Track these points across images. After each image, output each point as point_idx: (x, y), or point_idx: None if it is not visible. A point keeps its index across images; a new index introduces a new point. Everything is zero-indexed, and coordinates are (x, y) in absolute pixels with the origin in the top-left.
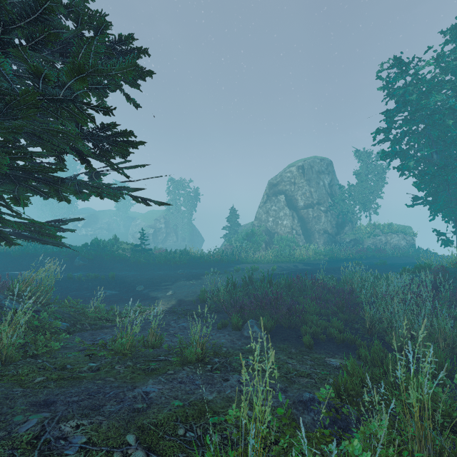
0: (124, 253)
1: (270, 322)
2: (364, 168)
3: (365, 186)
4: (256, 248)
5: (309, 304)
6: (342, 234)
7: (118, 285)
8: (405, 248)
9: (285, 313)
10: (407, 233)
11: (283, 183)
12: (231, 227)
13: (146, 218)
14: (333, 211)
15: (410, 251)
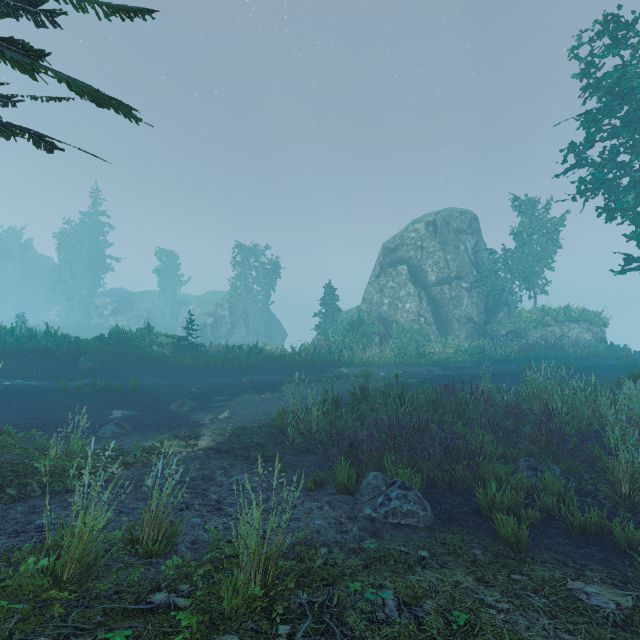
0: (161, 350)
1: (413, 479)
2: (526, 224)
3: (528, 251)
4: (366, 343)
5: (480, 439)
6: (494, 324)
7: (140, 400)
8: (593, 345)
9: (440, 457)
10: (593, 321)
11: (405, 247)
12: (327, 313)
13: (202, 303)
14: (481, 288)
15: (600, 349)
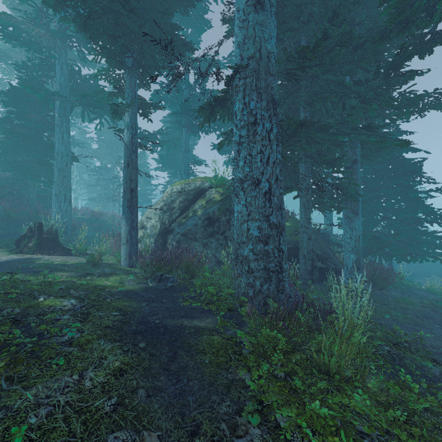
0: None
1: None
2: None
3: None
4: None
5: None
6: None
7: None
8: None
9: None
10: None
11: None
12: None
13: None
14: None
15: None
